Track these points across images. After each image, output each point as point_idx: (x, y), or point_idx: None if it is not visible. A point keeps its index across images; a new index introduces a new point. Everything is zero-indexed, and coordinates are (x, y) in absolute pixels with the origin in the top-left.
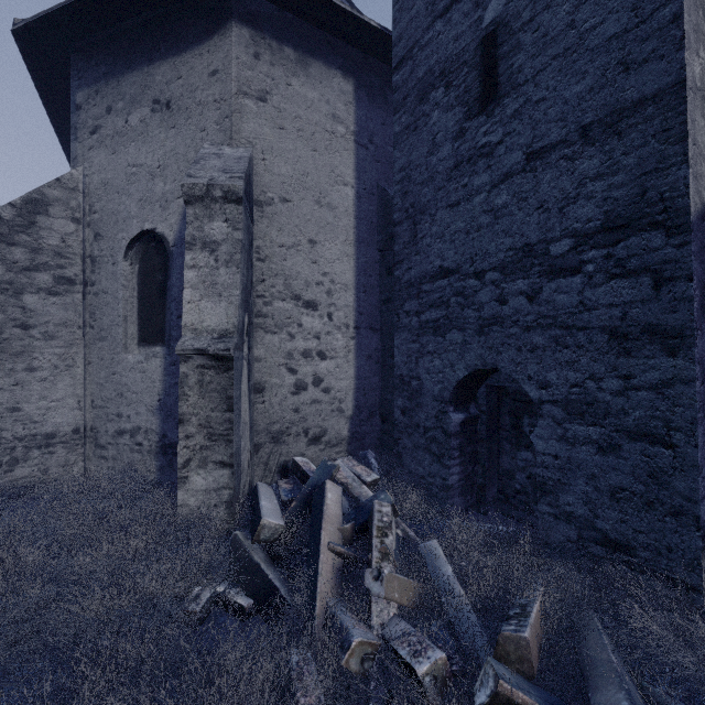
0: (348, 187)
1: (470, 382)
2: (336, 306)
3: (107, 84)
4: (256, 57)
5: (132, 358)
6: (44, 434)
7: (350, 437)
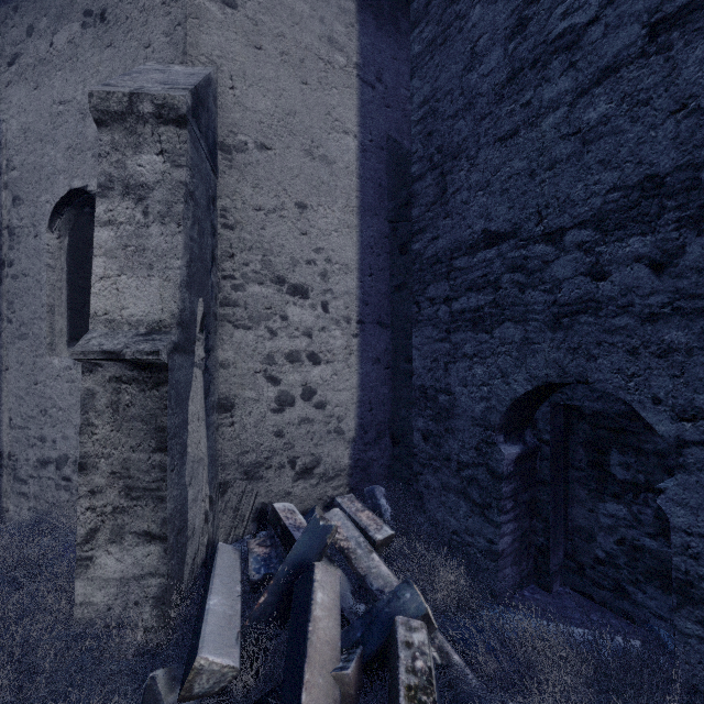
0: (349, 137)
1: (530, 400)
2: (333, 293)
3: None
4: None
5: (58, 362)
6: None
7: (352, 467)
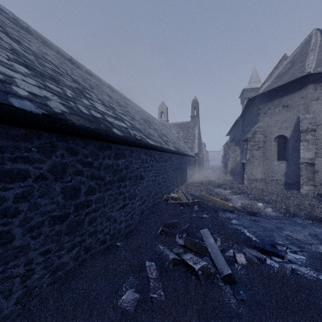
0: None
1: None
2: None
3: (268, 103)
4: (315, 90)
5: (276, 163)
6: (255, 179)
7: None
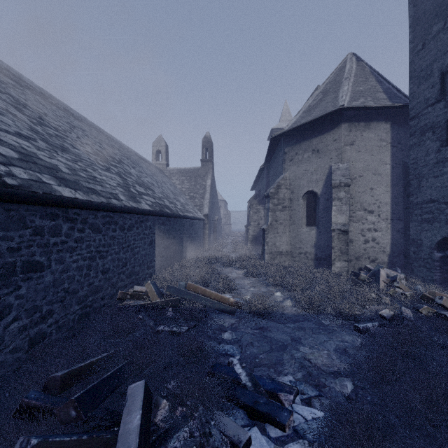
0: (387, 165)
1: (445, 242)
2: (381, 212)
3: (295, 146)
4: (350, 131)
5: (305, 230)
6: (280, 251)
7: (388, 262)
